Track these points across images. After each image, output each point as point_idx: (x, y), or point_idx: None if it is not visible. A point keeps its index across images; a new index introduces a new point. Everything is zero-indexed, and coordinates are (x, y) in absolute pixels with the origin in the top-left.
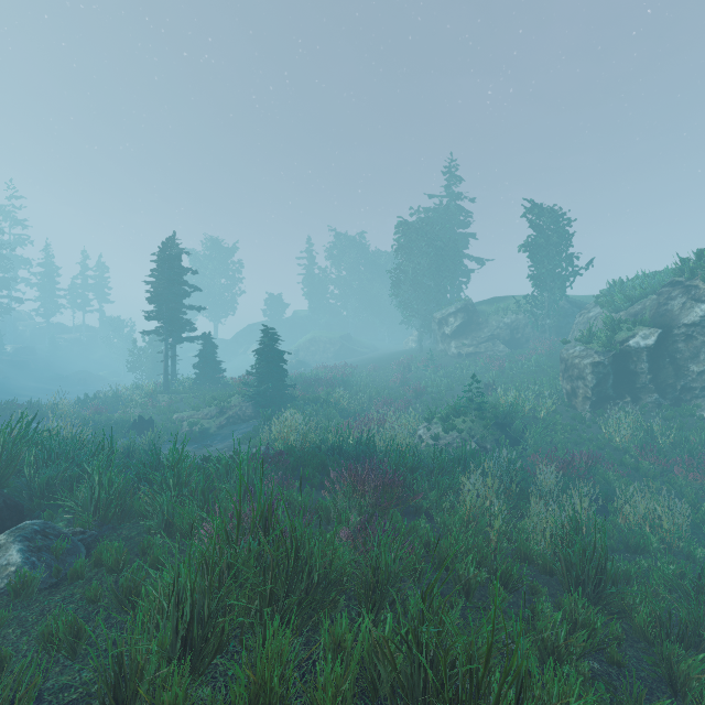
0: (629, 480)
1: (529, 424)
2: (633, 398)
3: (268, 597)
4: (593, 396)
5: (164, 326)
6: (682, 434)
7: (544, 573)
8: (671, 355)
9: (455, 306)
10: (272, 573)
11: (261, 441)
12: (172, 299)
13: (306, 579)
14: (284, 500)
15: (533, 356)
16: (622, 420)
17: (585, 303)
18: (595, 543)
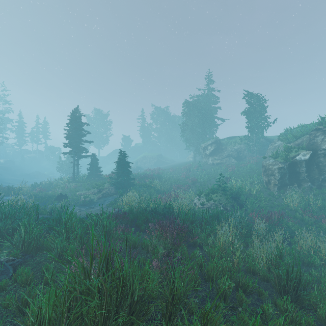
0: (299, 226)
1: (248, 197)
2: (298, 184)
3: (102, 317)
4: (278, 183)
5: (73, 150)
6: (324, 203)
7: (263, 280)
8: (317, 164)
9: (211, 141)
10: (106, 301)
11: (118, 205)
12: (77, 137)
13: (130, 299)
14: (125, 239)
15: (248, 164)
16: (294, 195)
17: (272, 139)
18: (293, 266)
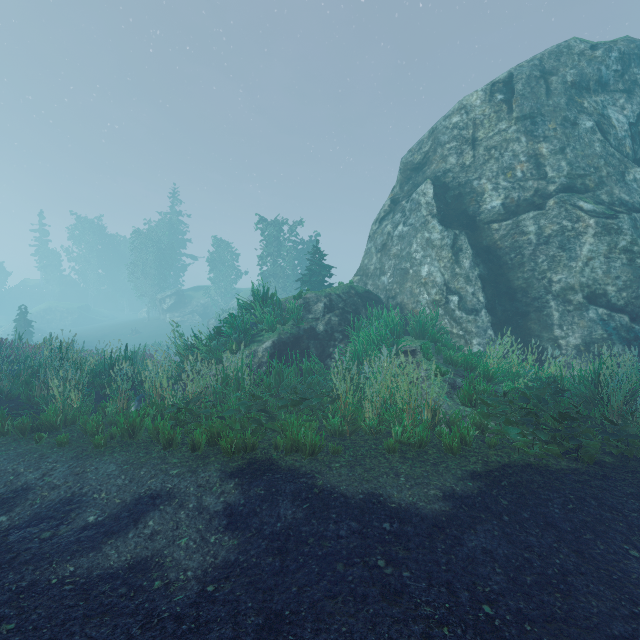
0: None
1: None
2: None
3: None
4: None
5: None
6: None
7: None
8: None
9: (171, 291)
10: None
11: None
12: None
13: None
14: None
15: None
16: None
17: None
18: None
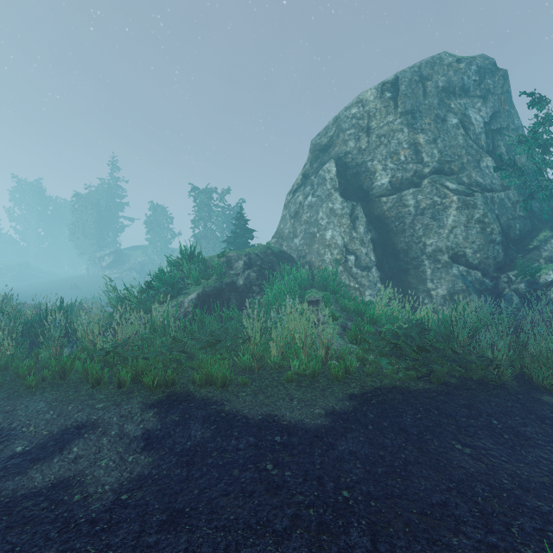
0: None
1: None
2: None
3: None
4: None
5: None
6: None
7: None
8: None
9: (110, 250)
10: None
11: None
12: None
13: None
14: None
15: None
16: None
17: None
18: None
